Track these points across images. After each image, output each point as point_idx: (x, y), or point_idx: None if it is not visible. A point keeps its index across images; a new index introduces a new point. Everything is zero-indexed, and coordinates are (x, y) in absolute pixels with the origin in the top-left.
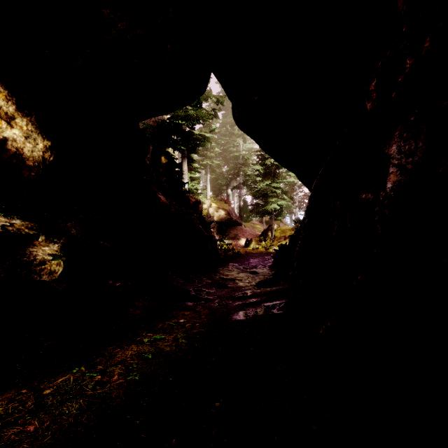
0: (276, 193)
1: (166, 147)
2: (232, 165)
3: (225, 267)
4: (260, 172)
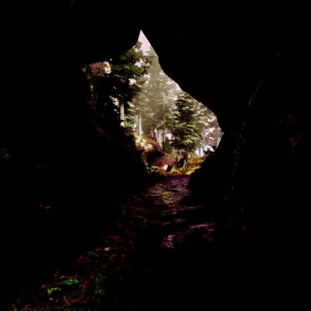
0: (190, 131)
1: (107, 95)
2: (157, 111)
3: (153, 187)
4: (178, 116)
